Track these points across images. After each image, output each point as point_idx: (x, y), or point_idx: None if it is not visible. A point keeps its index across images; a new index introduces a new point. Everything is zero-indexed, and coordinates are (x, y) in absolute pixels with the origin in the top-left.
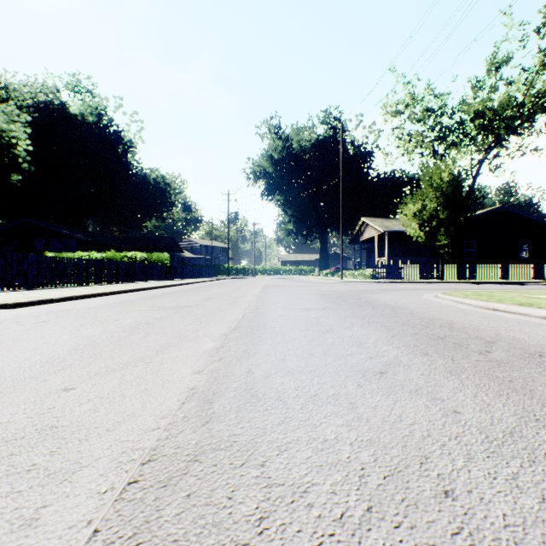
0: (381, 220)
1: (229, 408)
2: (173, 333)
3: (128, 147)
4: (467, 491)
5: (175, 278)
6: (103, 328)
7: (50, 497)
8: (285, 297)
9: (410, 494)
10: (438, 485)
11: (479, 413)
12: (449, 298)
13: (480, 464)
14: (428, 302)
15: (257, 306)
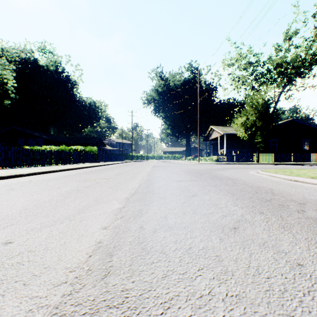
0: (222, 127)
1: (124, 261)
2: (93, 197)
3: (74, 85)
4: None
5: (100, 161)
6: (49, 193)
7: None
8: (165, 173)
9: None
10: None
11: None
12: (266, 173)
13: None
14: (253, 176)
15: (148, 179)
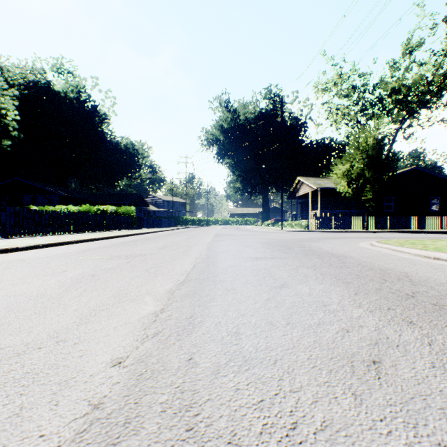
0: (314, 179)
1: None
2: (113, 290)
3: (103, 119)
4: None
5: (140, 228)
6: (42, 282)
7: None
8: (234, 245)
9: None
10: None
11: None
12: (386, 246)
13: None
14: (368, 250)
15: (208, 255)
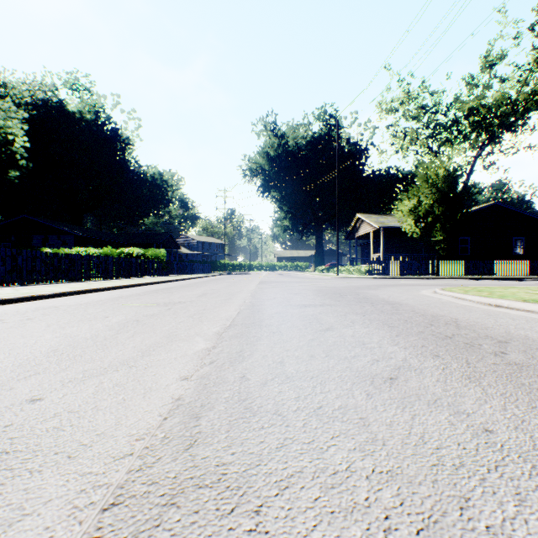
0: (376, 216)
1: (218, 425)
2: (163, 332)
3: (125, 144)
4: None
5: (171, 274)
6: (90, 326)
7: None
8: (281, 293)
9: None
10: None
11: (516, 432)
12: (448, 294)
13: (537, 510)
14: (428, 298)
15: (253, 302)
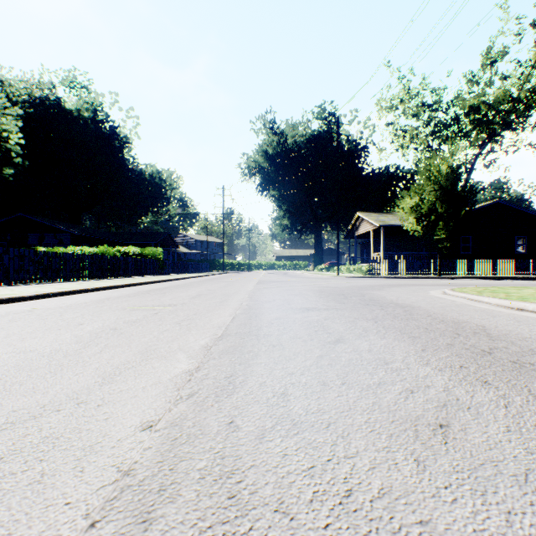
0: (377, 215)
1: None
2: (140, 346)
3: (124, 142)
4: None
5: (169, 273)
6: (56, 336)
7: None
8: (281, 294)
9: None
10: None
11: None
12: (461, 295)
13: None
14: (440, 300)
15: (250, 305)
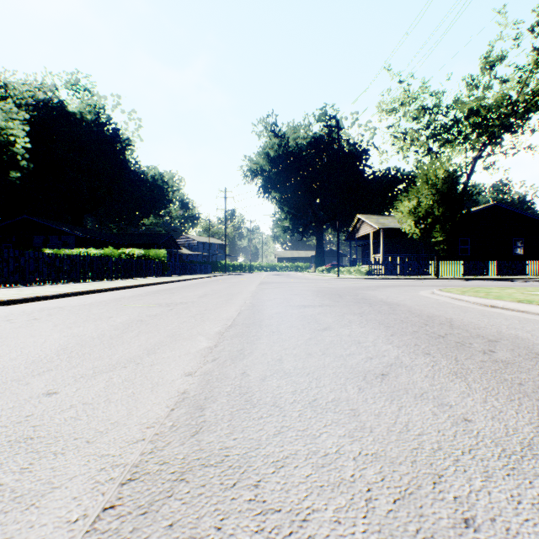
0: (377, 217)
1: (221, 415)
2: (167, 332)
3: (126, 145)
4: (490, 520)
5: (172, 275)
6: (95, 325)
7: (12, 528)
8: (281, 293)
9: (425, 523)
10: (456, 511)
11: (492, 421)
12: (446, 294)
13: (501, 484)
14: (425, 299)
15: (253, 303)
